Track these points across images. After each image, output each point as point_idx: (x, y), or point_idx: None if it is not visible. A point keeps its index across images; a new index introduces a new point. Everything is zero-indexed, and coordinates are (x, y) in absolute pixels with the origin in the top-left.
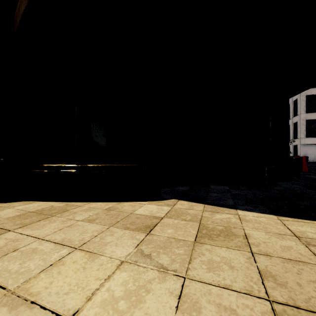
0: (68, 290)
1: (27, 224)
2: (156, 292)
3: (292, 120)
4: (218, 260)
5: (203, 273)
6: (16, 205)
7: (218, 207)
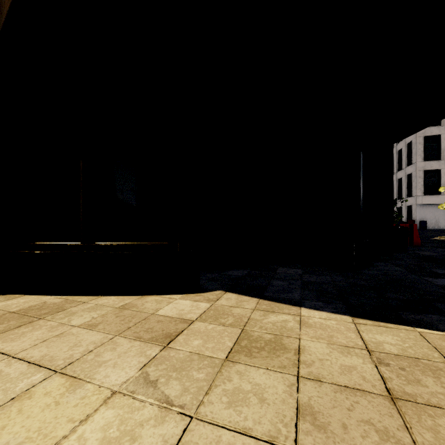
0: (24, 439)
1: None
2: (144, 441)
3: (404, 171)
4: (247, 389)
5: (219, 410)
6: None
7: (277, 304)
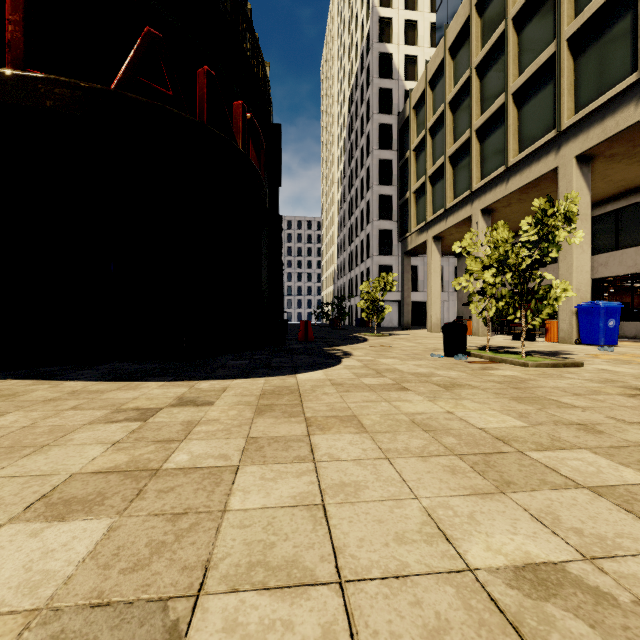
0: None
1: None
2: None
3: (365, 264)
4: None
5: None
6: None
7: (53, 381)
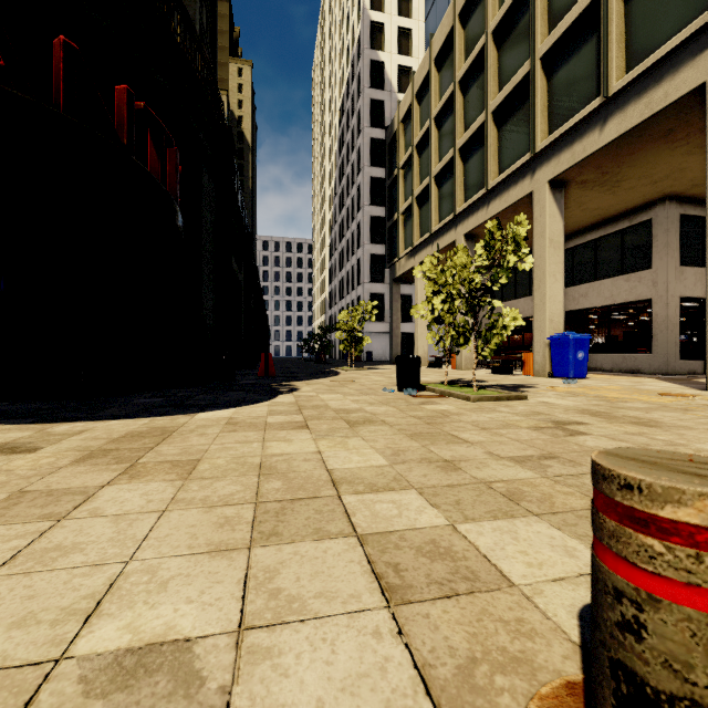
0: None
1: None
2: None
3: (356, 292)
4: None
5: None
6: None
7: None
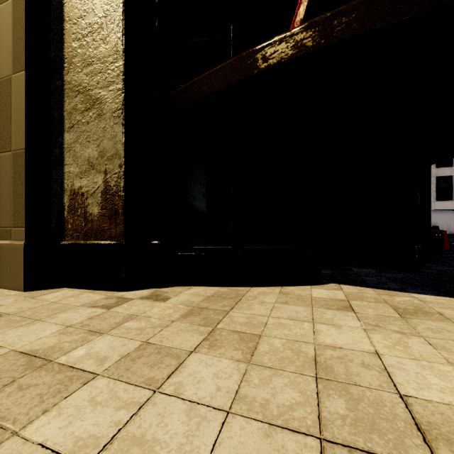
0: (352, 343)
1: (233, 306)
2: (412, 343)
3: None
4: (434, 327)
5: (432, 334)
6: (180, 290)
7: (388, 291)
